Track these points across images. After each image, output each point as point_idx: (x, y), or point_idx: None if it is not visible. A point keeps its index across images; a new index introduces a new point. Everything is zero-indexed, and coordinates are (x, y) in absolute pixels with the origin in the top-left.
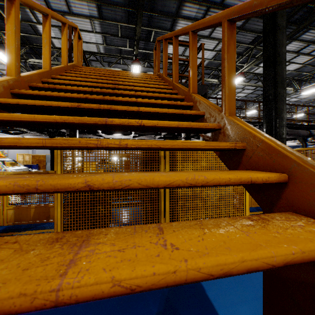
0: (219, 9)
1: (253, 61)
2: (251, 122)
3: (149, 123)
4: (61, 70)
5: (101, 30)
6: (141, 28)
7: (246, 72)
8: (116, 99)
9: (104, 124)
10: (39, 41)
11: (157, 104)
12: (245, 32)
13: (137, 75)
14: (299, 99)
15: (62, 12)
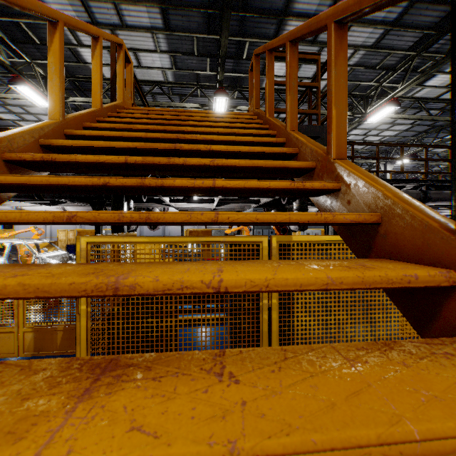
0: None
1: (415, 78)
2: (411, 181)
3: (242, 285)
4: (89, 117)
5: (168, 47)
6: (228, 39)
7: (400, 97)
8: (170, 184)
9: (110, 295)
10: (83, 70)
11: (259, 189)
12: (402, 31)
13: (219, 116)
14: None
15: (111, 25)
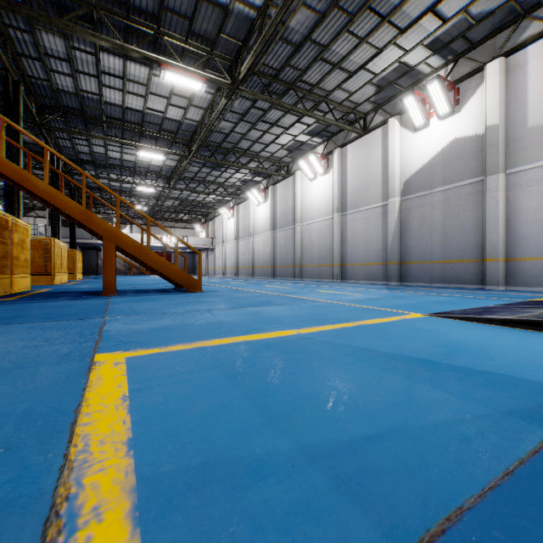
0: None
1: None
2: None
3: None
4: None
5: None
6: None
7: None
8: None
9: None
10: None
11: None
12: None
13: None
14: None
15: None
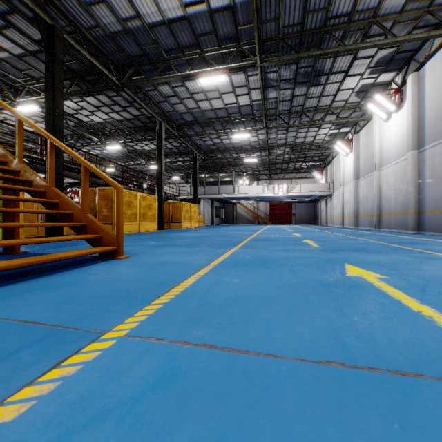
0: (0, 18)
1: None
2: None
3: None
4: None
5: None
6: None
7: None
8: None
9: None
10: None
11: None
12: (39, 61)
13: None
14: (111, 152)
15: None
